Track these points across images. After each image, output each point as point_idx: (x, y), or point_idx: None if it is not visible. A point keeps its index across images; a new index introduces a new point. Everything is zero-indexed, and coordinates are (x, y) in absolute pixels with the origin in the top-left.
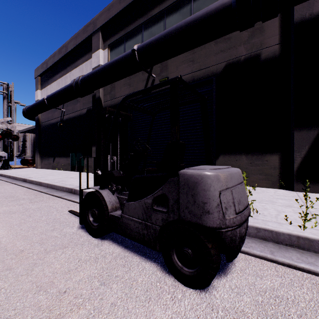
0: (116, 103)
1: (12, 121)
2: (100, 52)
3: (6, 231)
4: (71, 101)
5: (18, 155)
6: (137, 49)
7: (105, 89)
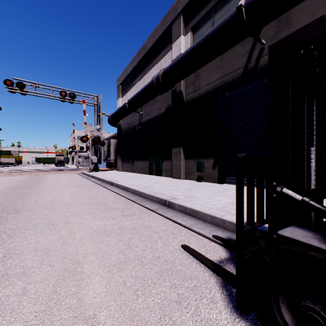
0: (202, 94)
1: (100, 129)
2: (181, 39)
3: (104, 281)
4: (148, 103)
5: (104, 159)
6: (244, 3)
7: (187, 81)
